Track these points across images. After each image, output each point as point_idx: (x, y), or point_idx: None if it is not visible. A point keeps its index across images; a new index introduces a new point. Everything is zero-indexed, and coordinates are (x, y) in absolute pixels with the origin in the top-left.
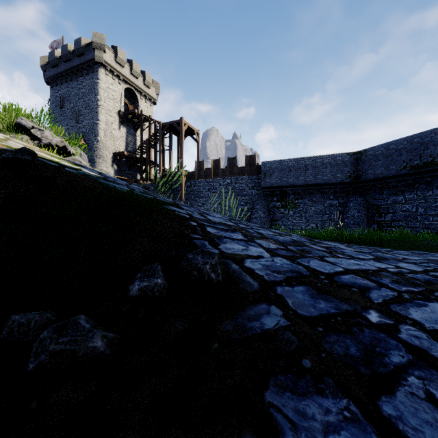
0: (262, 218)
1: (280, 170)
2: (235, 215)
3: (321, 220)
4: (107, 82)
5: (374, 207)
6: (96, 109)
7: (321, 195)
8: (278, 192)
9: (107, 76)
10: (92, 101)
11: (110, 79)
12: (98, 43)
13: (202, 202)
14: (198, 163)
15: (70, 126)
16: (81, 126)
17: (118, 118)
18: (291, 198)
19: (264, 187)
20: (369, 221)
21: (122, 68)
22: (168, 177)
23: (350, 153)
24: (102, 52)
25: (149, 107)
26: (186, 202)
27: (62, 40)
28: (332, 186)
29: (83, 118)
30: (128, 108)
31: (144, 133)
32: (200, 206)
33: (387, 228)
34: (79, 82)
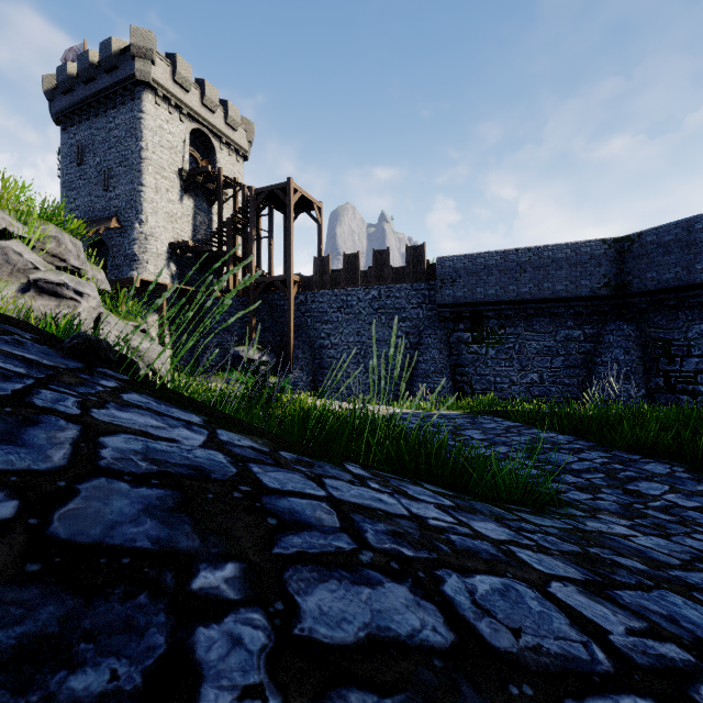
0: (437, 362)
1: (472, 272)
2: (386, 356)
3: (551, 367)
4: (159, 117)
5: (657, 344)
6: (138, 166)
7: (551, 320)
8: (467, 314)
9: (158, 106)
10: (132, 151)
11: (164, 113)
12: (140, 47)
13: (326, 331)
14: (320, 261)
15: (95, 197)
16: (112, 197)
17: (179, 181)
18: (492, 326)
19: (441, 305)
20: (648, 370)
21: (185, 93)
22: (267, 286)
23: (607, 240)
24: (149, 63)
25: (235, 163)
26: (298, 332)
27: (83, 47)
28: (572, 303)
29: (116, 181)
30: (198, 165)
31: (227, 210)
32: (322, 338)
33: (687, 385)
34: (110, 118)
